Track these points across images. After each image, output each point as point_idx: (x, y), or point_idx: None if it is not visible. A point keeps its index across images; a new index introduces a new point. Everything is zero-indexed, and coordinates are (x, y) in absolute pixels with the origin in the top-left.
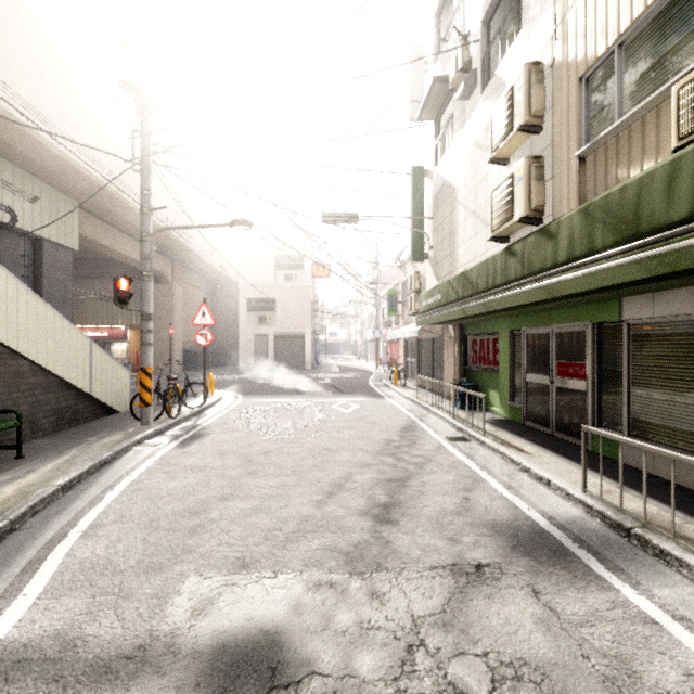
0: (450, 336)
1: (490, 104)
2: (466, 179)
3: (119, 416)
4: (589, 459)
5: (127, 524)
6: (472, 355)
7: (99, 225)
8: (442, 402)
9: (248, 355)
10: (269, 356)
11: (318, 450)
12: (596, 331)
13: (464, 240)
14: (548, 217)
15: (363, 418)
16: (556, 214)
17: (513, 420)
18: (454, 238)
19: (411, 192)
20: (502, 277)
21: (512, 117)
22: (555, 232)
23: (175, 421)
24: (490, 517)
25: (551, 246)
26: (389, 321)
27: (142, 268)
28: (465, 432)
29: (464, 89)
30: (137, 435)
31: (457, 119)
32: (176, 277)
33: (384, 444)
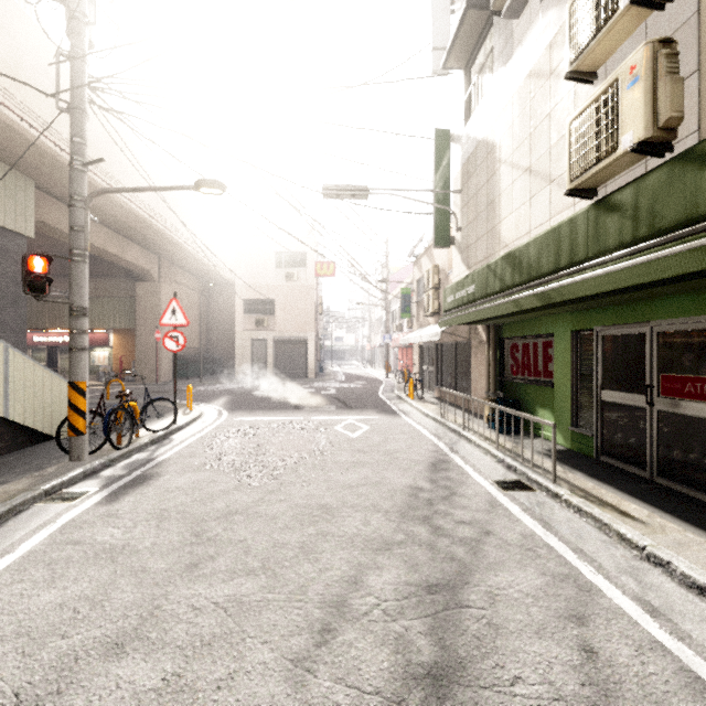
0: (480, 340)
1: (558, 7)
2: (515, 127)
3: (53, 445)
4: None
5: None
6: (511, 363)
7: (64, 210)
8: (473, 422)
9: (245, 361)
10: (268, 363)
11: (310, 509)
12: None
13: (511, 209)
14: (687, 138)
15: (376, 445)
16: None
17: (579, 451)
18: (495, 209)
19: (434, 161)
20: (589, 246)
21: None
22: None
23: (121, 453)
24: None
25: None
26: (400, 325)
27: (71, 244)
28: (522, 473)
29: None
30: (50, 480)
31: (499, 53)
32: (163, 275)
33: (408, 495)
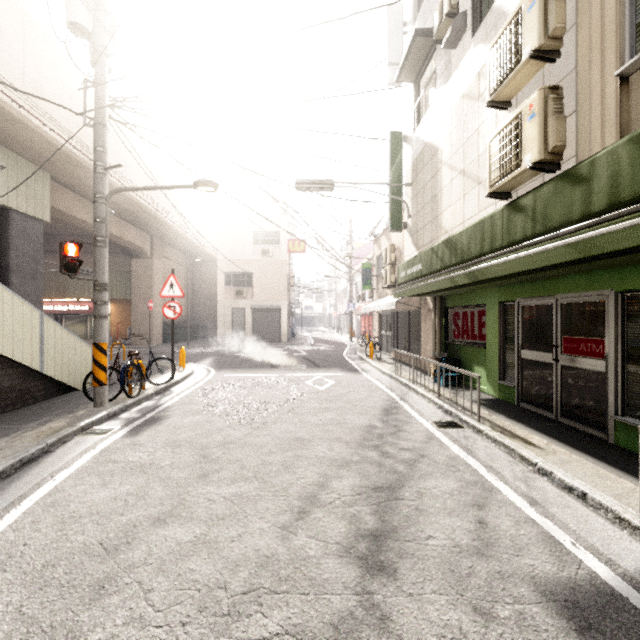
0: (429, 309)
1: (484, 45)
2: (453, 136)
3: (76, 395)
4: (617, 456)
5: (9, 572)
6: (453, 328)
7: (73, 197)
8: (422, 378)
9: (226, 327)
10: (246, 328)
11: (288, 440)
12: (620, 301)
13: (450, 203)
14: (569, 160)
15: (340, 396)
16: (583, 154)
17: (504, 400)
18: (438, 202)
19: (389, 158)
20: (504, 238)
21: (520, 45)
22: (587, 174)
23: (134, 401)
24: (525, 560)
25: (580, 193)
26: (363, 295)
27: (96, 233)
28: (455, 415)
29: (452, 34)
30: (83, 420)
31: (441, 74)
32: (155, 251)
33: (364, 431)
